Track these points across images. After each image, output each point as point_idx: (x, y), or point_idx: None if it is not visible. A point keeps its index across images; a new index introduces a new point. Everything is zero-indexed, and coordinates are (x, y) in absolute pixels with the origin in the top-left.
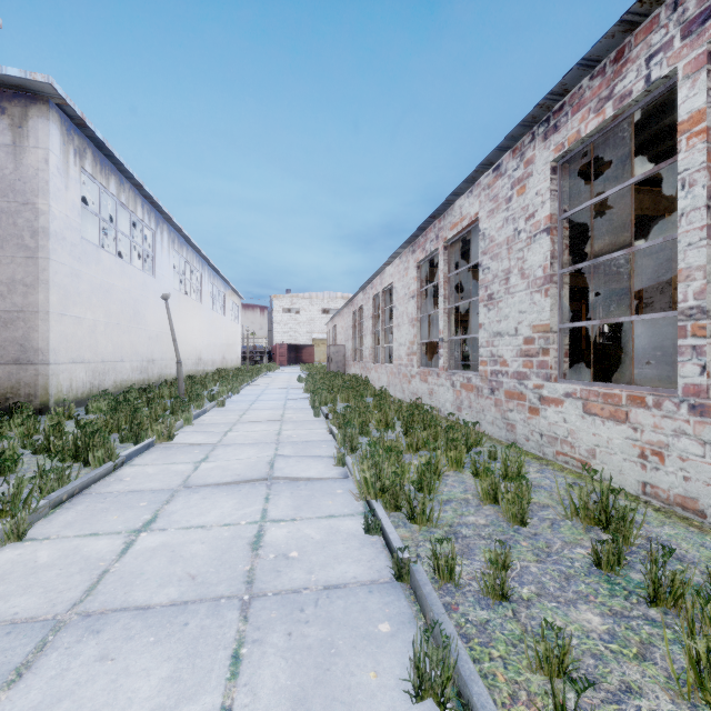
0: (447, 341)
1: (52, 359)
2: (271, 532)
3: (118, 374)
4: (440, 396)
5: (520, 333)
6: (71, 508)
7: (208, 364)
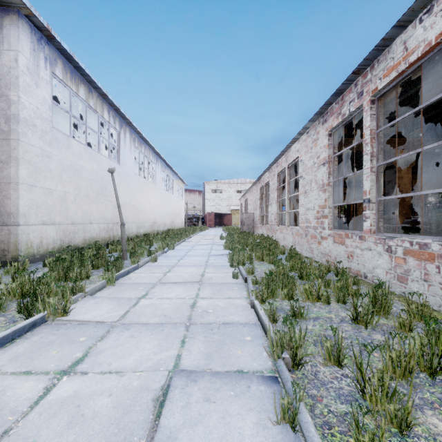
0: (374, 202)
1: (22, 221)
2: None
3: (87, 233)
4: (365, 260)
5: None
6: None
7: (161, 226)
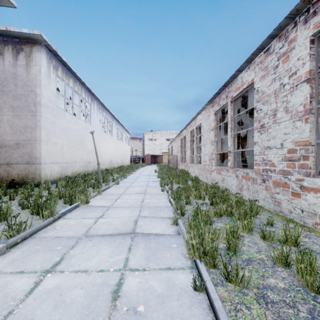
0: (232, 152)
1: (42, 161)
2: (128, 281)
3: (73, 168)
4: (228, 182)
5: (285, 147)
6: (20, 248)
7: (115, 164)
